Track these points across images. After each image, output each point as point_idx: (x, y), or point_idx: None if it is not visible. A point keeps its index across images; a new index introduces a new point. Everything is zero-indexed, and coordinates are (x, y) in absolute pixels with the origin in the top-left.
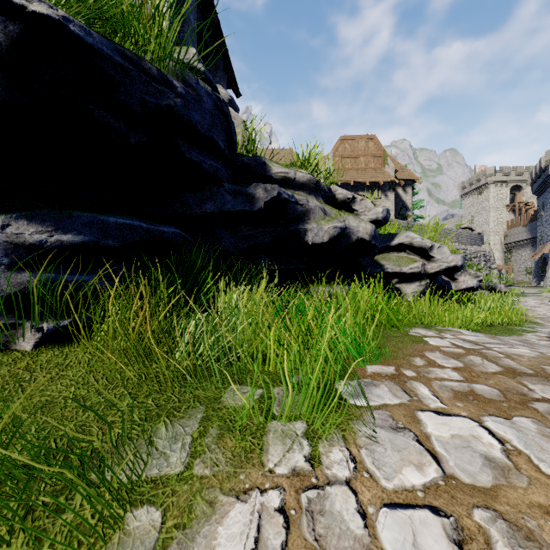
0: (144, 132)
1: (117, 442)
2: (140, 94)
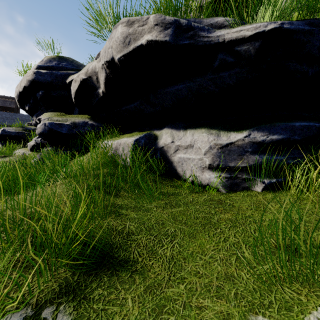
0: (318, 65)
1: None
2: (318, 42)
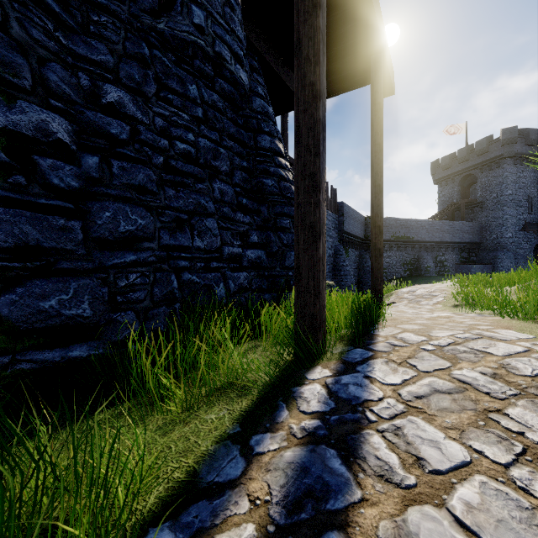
0: None
1: None
2: None
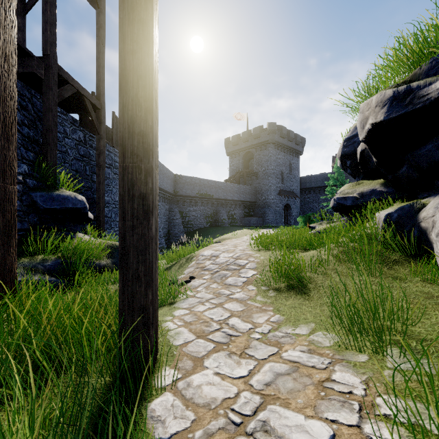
0: None
1: (415, 348)
2: None
